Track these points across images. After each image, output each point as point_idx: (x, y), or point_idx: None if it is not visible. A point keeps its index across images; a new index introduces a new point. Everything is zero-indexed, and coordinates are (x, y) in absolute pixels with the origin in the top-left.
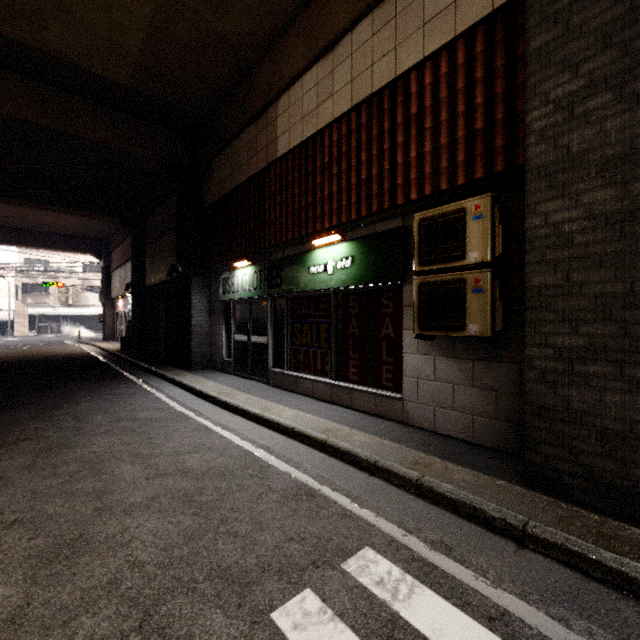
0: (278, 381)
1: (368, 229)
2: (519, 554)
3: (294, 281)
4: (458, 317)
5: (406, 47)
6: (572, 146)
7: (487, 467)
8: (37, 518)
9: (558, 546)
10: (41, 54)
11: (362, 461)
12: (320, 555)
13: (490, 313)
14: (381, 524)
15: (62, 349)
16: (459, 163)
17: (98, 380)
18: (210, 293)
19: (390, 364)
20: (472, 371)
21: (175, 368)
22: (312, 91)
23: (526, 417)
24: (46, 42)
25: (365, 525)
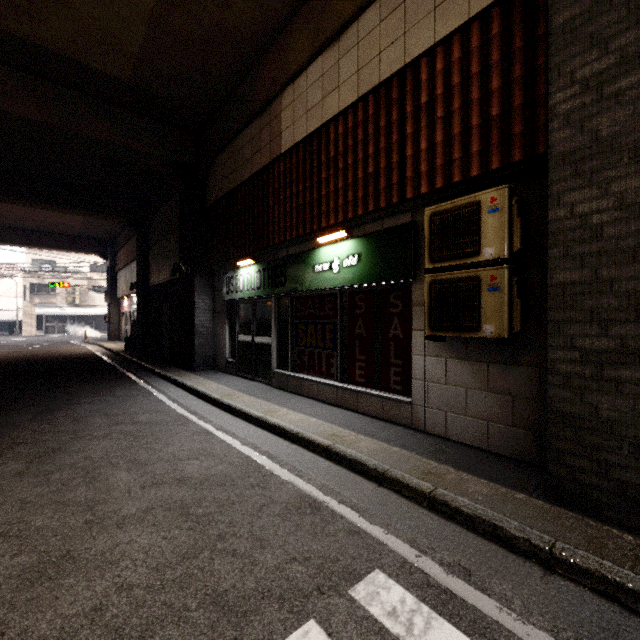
0: (282, 383)
1: (375, 225)
2: (547, 580)
3: (298, 280)
4: (472, 317)
5: (416, 33)
6: (601, 130)
7: (505, 478)
8: (23, 531)
9: (591, 573)
10: (42, 50)
11: (370, 470)
12: (325, 579)
13: (507, 313)
14: (392, 542)
15: (68, 349)
16: (473, 153)
17: (100, 381)
18: (214, 293)
19: (398, 366)
20: (487, 374)
21: (178, 369)
22: (317, 83)
23: (549, 425)
24: (46, 37)
25: (374, 543)
